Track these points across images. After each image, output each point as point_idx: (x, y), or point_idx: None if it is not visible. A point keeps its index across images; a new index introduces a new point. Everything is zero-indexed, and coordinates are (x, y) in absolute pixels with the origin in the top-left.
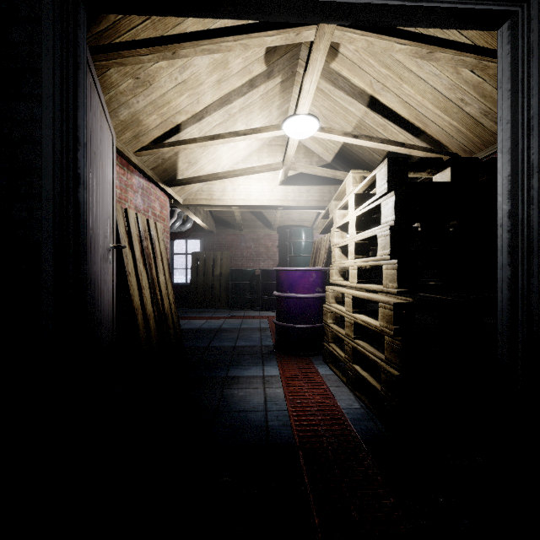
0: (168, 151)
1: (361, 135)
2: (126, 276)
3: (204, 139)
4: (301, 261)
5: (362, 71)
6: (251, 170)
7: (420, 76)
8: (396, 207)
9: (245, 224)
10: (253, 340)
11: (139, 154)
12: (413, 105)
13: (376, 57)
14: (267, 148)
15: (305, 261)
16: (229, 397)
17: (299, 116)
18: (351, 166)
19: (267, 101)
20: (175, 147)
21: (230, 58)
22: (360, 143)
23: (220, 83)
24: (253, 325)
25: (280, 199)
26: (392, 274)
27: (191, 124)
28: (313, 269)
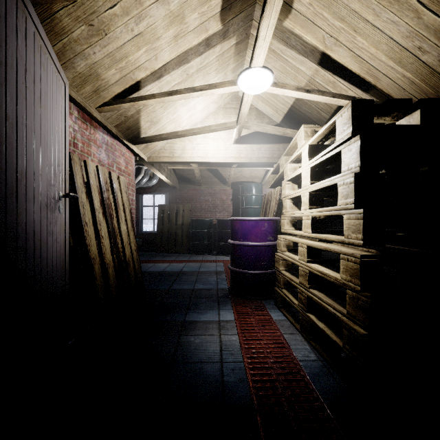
0: (128, 107)
1: (313, 90)
2: (82, 226)
3: (162, 95)
4: (252, 213)
5: (315, 26)
6: (207, 128)
7: (376, 25)
8: (362, 152)
9: (204, 180)
10: (210, 283)
11: (101, 110)
12: (366, 58)
13: (331, 9)
14: (223, 110)
15: (255, 212)
16: (185, 345)
17: (254, 68)
18: (299, 126)
19: (223, 63)
20: (135, 102)
21: (186, 12)
22: (312, 97)
23: (177, 39)
24: (210, 268)
25: (234, 156)
26: (356, 224)
27: (150, 82)
28: (265, 219)
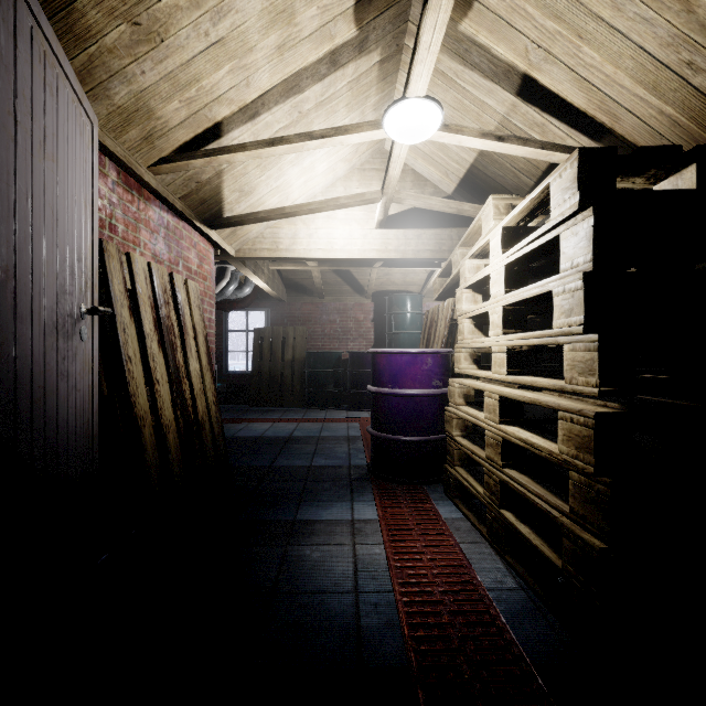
0: (202, 165)
1: (509, 136)
2: (122, 363)
3: (258, 145)
4: (406, 341)
5: (512, 30)
6: (333, 202)
7: (616, 26)
8: (597, 236)
9: (328, 288)
10: (337, 456)
11: (157, 171)
12: (597, 83)
13: (539, 0)
14: (359, 173)
15: (411, 340)
16: (295, 563)
17: (412, 99)
18: (483, 198)
19: (359, 95)
20: (213, 158)
21: (298, 5)
22: (507, 149)
23: (283, 51)
24: (338, 432)
25: (377, 249)
26: (587, 360)
27: (238, 124)
28: (429, 352)
